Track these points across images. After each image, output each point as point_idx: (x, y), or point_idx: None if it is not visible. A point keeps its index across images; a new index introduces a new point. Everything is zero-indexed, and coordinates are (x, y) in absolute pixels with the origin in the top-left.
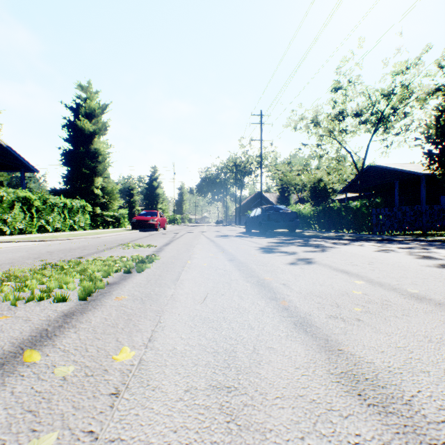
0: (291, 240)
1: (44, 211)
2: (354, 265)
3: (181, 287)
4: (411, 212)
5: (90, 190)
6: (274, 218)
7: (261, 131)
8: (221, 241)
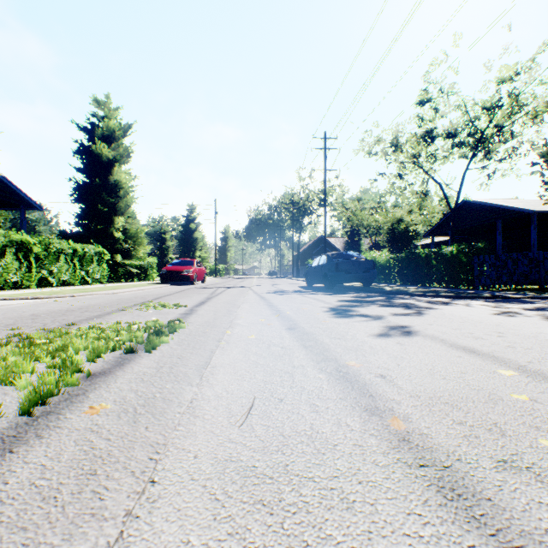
0: (369, 298)
1: (47, 259)
2: (479, 339)
3: (211, 382)
4: (525, 260)
5: (108, 232)
6: (345, 268)
7: (325, 158)
8: (275, 299)
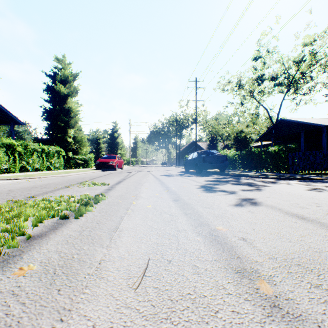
0: (224, 179)
1: (26, 155)
2: (304, 208)
3: (117, 244)
4: (321, 155)
5: (64, 139)
6: (208, 160)
7: (196, 94)
8: (165, 179)
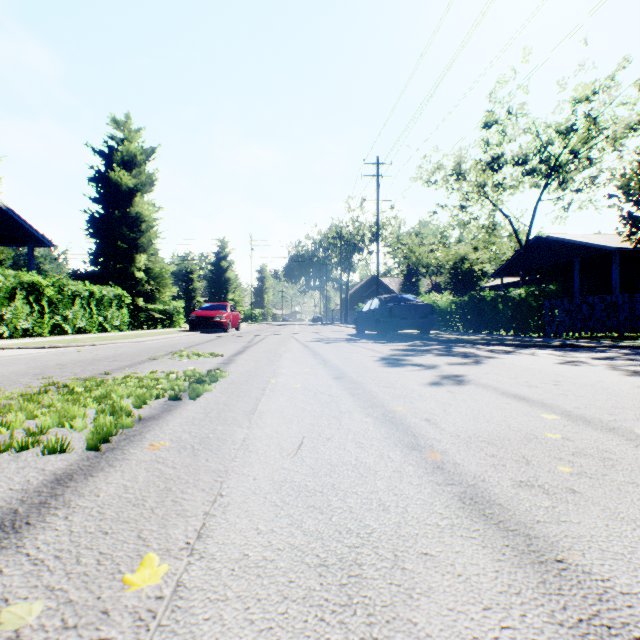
0: (426, 347)
1: (61, 303)
2: (532, 387)
3: (260, 425)
4: (602, 304)
5: (128, 272)
6: (399, 314)
7: (377, 187)
8: (321, 348)
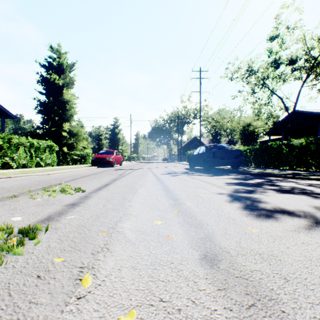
0: (250, 180)
1: (9, 150)
2: None
3: None
4: None
5: (59, 133)
6: (220, 156)
7: (200, 84)
8: (170, 181)
